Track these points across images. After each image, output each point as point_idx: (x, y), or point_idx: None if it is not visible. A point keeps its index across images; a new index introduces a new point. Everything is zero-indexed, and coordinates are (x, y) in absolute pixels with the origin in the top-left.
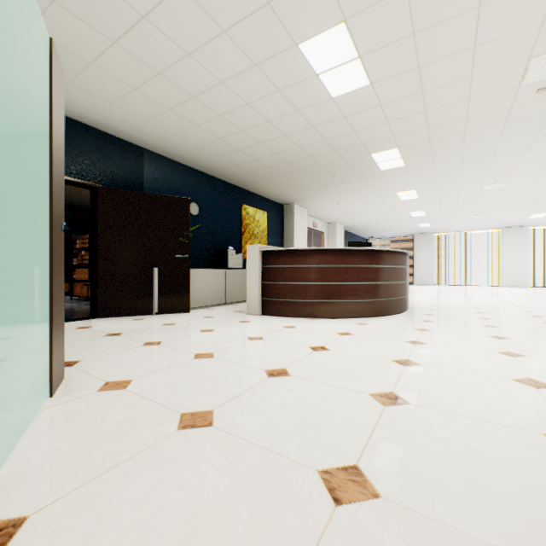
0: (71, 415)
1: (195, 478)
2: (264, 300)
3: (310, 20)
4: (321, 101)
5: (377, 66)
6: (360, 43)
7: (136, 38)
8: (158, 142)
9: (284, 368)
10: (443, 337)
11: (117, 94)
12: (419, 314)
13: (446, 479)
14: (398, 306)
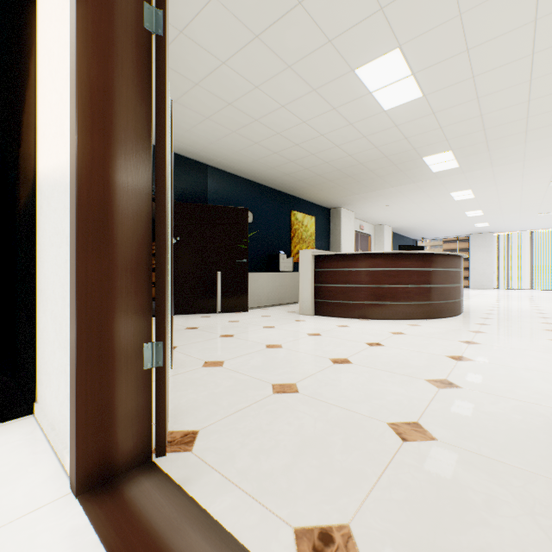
0: (192, 380)
1: (297, 420)
2: (317, 302)
3: (366, 49)
4: (373, 114)
5: (430, 80)
6: (413, 63)
7: (215, 79)
8: (220, 159)
9: (345, 358)
10: (499, 339)
11: (192, 123)
12: (474, 317)
13: (491, 434)
14: (452, 309)
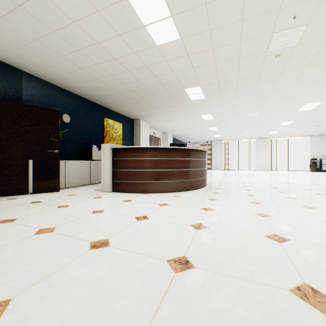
0: None
1: None
2: (114, 182)
3: None
4: (149, 47)
5: (184, 25)
6: (171, 5)
7: None
8: (33, 67)
9: (108, 238)
10: (224, 204)
11: None
12: (212, 188)
13: None
14: (200, 184)
